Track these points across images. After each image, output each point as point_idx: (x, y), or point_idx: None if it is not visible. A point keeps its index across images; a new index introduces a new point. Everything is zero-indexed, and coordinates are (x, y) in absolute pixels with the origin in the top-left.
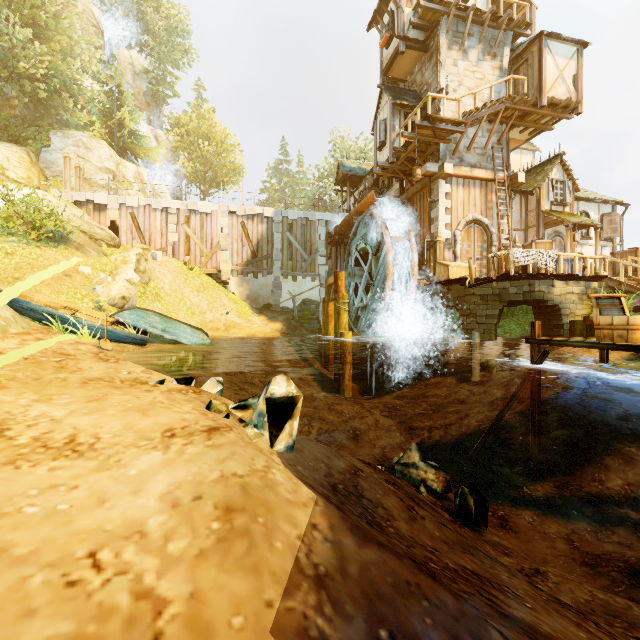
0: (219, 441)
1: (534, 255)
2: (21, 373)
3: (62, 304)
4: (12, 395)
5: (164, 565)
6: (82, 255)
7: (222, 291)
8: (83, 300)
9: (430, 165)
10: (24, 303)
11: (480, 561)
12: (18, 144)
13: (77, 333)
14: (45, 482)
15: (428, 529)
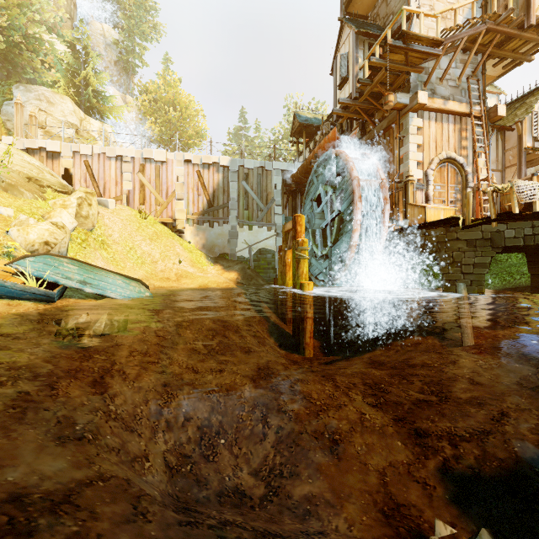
0: None
1: None
2: None
3: None
4: None
5: None
6: (8, 196)
7: (177, 240)
8: None
9: (400, 95)
10: None
11: None
12: None
13: None
14: None
15: None
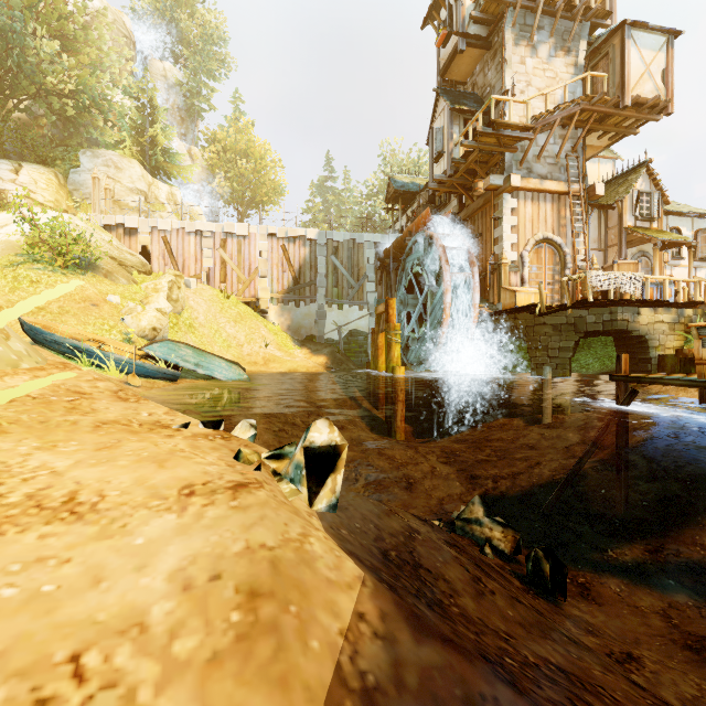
0: (246, 501)
1: (616, 278)
2: (26, 415)
3: (88, 336)
4: (11, 441)
5: (166, 674)
6: (111, 283)
7: (261, 321)
8: (111, 332)
9: (494, 177)
10: (48, 335)
11: (565, 650)
12: (46, 165)
13: (104, 368)
14: (32, 554)
15: (499, 607)
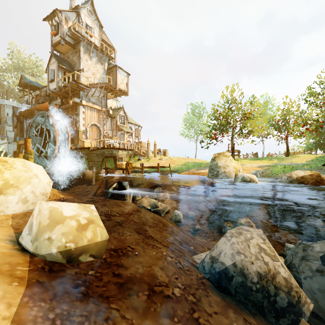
0: None
1: (113, 141)
2: None
3: None
4: None
5: None
6: None
7: None
8: None
9: (76, 99)
10: None
11: None
12: None
13: None
14: None
15: None
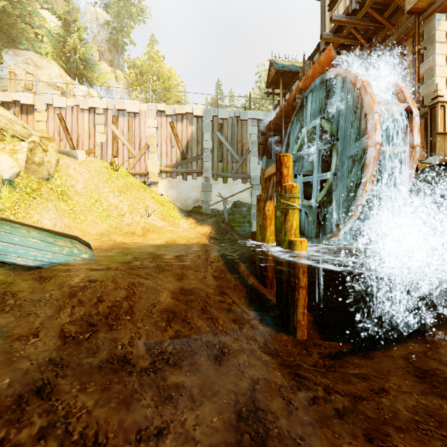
0: None
1: None
2: None
3: None
4: None
5: None
6: None
7: (148, 192)
8: None
9: None
10: None
11: None
12: None
13: None
14: None
15: None
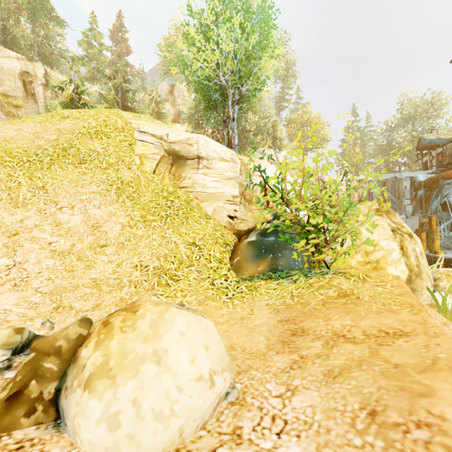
0: None
1: None
2: None
3: None
4: None
5: None
6: None
7: None
8: None
9: None
10: None
11: None
12: None
13: None
14: None
15: None
